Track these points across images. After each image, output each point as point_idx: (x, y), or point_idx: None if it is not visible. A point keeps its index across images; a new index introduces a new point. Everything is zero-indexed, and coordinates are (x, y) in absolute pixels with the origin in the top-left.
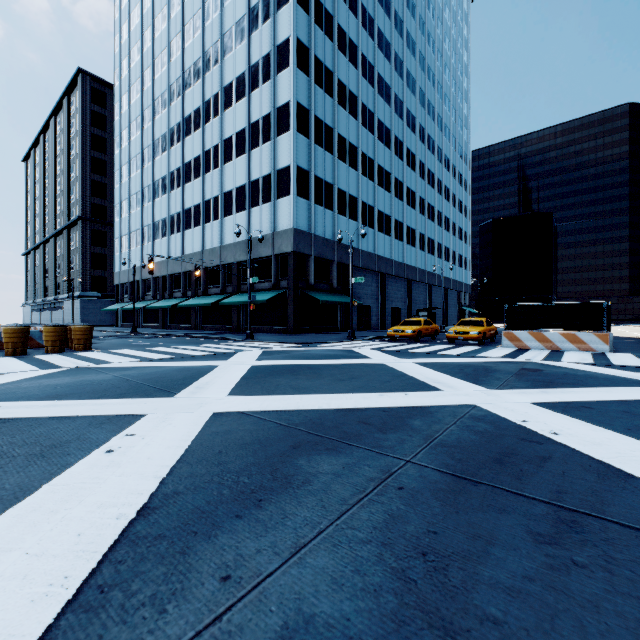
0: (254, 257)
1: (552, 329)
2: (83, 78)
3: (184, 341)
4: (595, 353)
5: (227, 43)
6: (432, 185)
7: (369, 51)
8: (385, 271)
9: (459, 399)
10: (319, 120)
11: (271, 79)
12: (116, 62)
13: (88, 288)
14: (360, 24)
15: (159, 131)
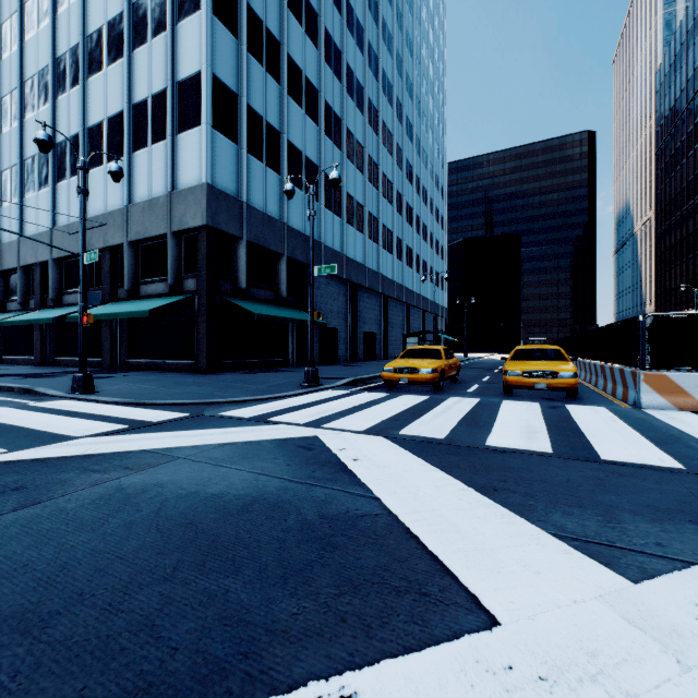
0: (138, 237)
1: None
2: None
3: None
4: None
5: None
6: (410, 180)
7: None
8: (356, 280)
9: None
10: (256, 17)
11: None
12: None
13: None
14: None
15: None
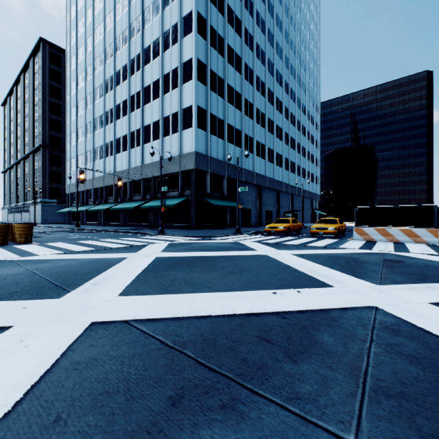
0: (166, 173)
1: (393, 226)
2: (43, 45)
3: (111, 235)
4: (429, 245)
5: (146, 17)
6: (293, 124)
7: (250, 26)
8: (261, 184)
9: (355, 298)
10: (214, 73)
11: (178, 42)
12: (67, 33)
13: (47, 196)
14: (243, 5)
15: (98, 82)
